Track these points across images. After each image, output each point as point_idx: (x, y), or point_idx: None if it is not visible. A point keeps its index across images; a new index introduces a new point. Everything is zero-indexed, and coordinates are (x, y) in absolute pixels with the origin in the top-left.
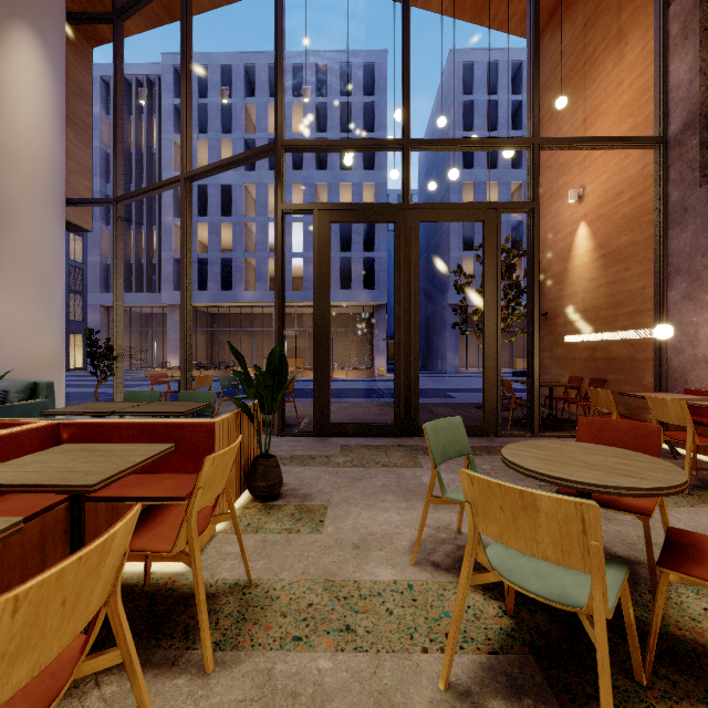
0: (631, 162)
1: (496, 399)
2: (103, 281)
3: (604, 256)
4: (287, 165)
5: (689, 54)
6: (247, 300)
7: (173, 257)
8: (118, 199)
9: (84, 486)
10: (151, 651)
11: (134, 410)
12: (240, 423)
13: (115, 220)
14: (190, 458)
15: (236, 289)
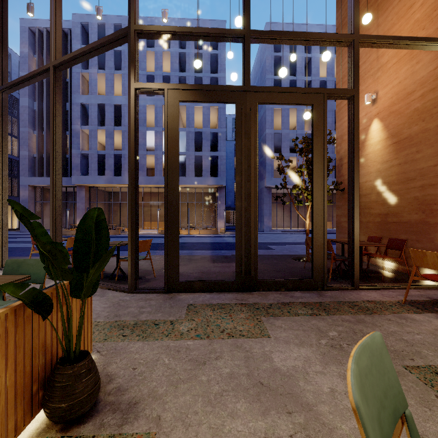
0: (422, 66)
1: (323, 258)
2: (31, 169)
3: (396, 143)
4: None
5: None
6: None
7: (80, 153)
8: (2, 88)
9: None
10: None
11: None
12: (32, 316)
13: None
14: None
15: (124, 175)
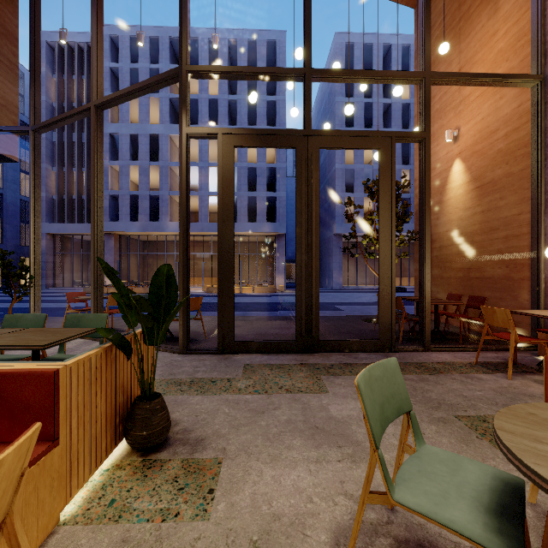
0: (506, 102)
1: (391, 317)
2: (49, 213)
3: (479, 187)
4: (204, 120)
5: None
6: (171, 230)
7: (109, 193)
8: (35, 128)
9: None
10: None
11: None
12: (115, 358)
13: (32, 148)
14: (20, 422)
15: (162, 220)
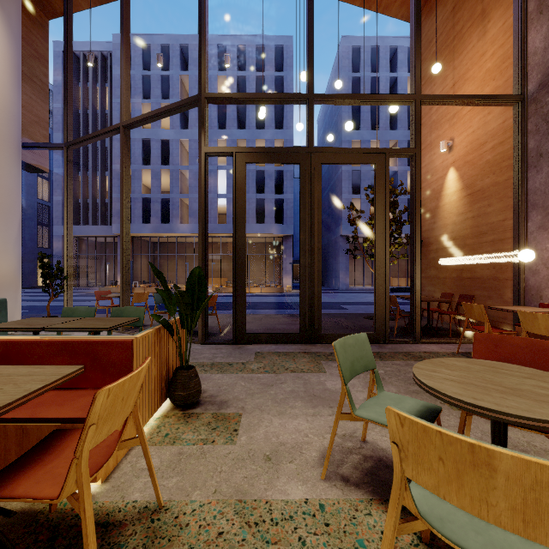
0: (493, 117)
1: (385, 312)
2: None
3: (470, 194)
4: (213, 125)
5: (544, 26)
6: (181, 231)
7: None
8: (68, 144)
9: None
10: None
11: (64, 326)
12: (162, 337)
13: (65, 162)
14: (109, 374)
15: (173, 223)
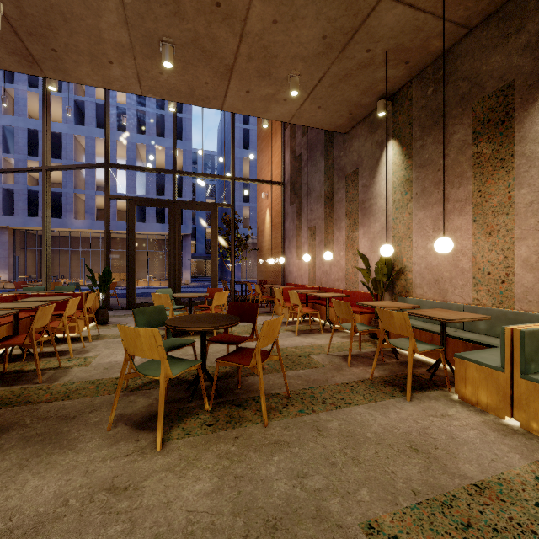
0: (278, 188)
1: None
2: None
3: (273, 226)
4: (112, 126)
5: (288, 154)
6: (76, 227)
7: (2, 187)
8: None
9: (57, 300)
10: (73, 342)
11: (40, 293)
12: None
13: None
14: None
15: (66, 217)
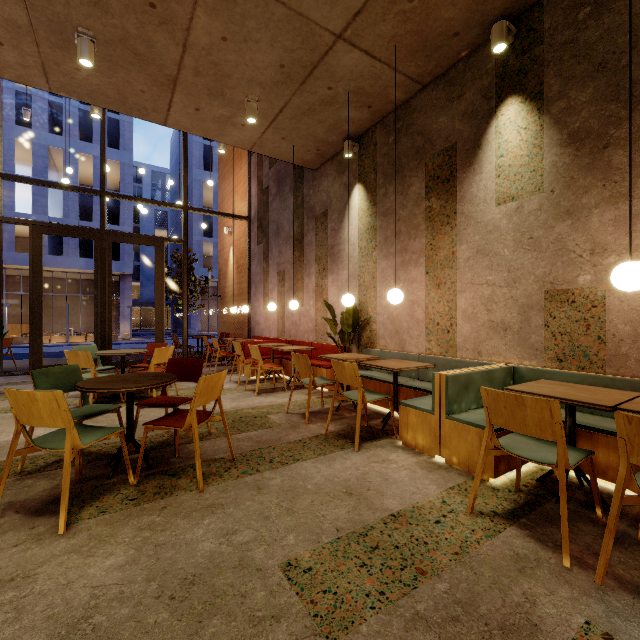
0: (243, 223)
1: None
2: None
3: (237, 268)
4: (8, 117)
5: (255, 184)
6: None
7: None
8: None
9: None
10: None
11: None
12: None
13: None
14: None
15: None
